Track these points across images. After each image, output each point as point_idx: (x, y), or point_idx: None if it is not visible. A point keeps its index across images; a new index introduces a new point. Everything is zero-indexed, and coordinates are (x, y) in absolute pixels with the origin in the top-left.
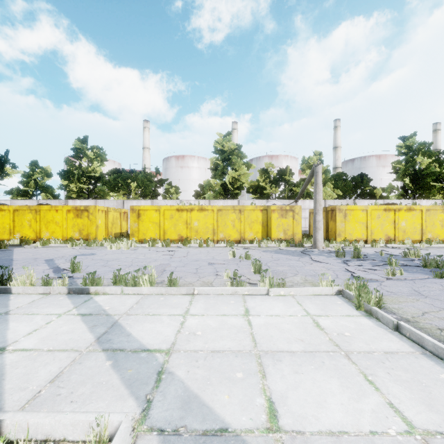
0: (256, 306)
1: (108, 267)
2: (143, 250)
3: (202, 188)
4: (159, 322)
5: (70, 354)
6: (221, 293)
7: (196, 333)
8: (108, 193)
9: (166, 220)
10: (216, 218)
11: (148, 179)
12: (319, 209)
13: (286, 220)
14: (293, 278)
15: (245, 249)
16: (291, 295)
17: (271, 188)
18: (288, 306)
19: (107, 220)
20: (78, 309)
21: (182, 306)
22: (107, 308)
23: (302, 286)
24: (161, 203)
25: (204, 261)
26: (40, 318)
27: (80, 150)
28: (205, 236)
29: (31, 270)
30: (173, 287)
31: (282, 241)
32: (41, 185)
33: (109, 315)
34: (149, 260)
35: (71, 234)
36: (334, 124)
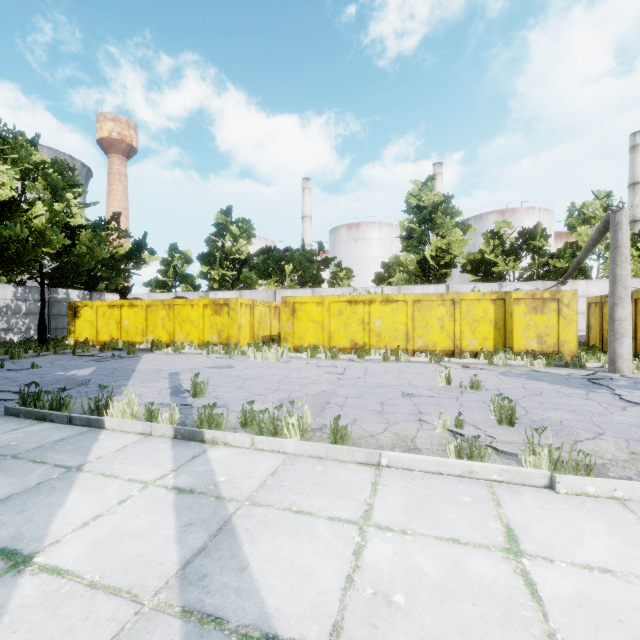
0: (530, 522)
1: (244, 390)
2: (298, 364)
3: (387, 268)
4: (308, 539)
5: (120, 607)
6: (437, 471)
7: (392, 597)
8: (256, 282)
9: (332, 317)
10: (410, 314)
11: (307, 259)
12: (623, 295)
13: (542, 317)
14: (595, 444)
15: (464, 368)
16: (617, 499)
17: (506, 263)
18: (625, 539)
19: (253, 319)
20: (177, 475)
21: (356, 497)
22: (221, 479)
23: (634, 473)
24: (325, 293)
25: (394, 389)
26: (116, 488)
27: (222, 226)
28: (392, 343)
29: (147, 388)
30: (340, 446)
31: (535, 356)
32: (180, 274)
33: (220, 498)
34: (305, 381)
35: (209, 337)
36: (630, 142)
